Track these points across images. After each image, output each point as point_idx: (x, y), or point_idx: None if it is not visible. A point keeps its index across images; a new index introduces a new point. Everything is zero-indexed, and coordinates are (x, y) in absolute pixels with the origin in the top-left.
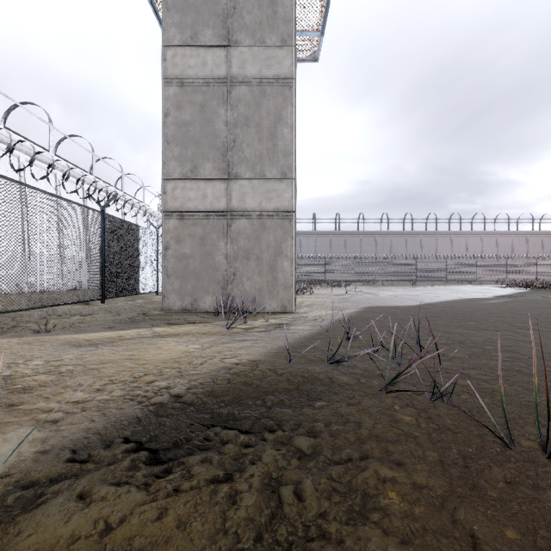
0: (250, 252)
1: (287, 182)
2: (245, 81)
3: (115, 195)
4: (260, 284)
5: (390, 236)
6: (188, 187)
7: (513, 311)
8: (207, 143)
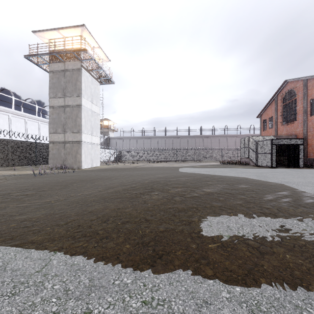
0: (70, 152)
1: (79, 133)
2: (69, 106)
3: (39, 137)
4: (72, 161)
5: (203, 137)
6: (55, 135)
7: (141, 169)
8: (59, 123)
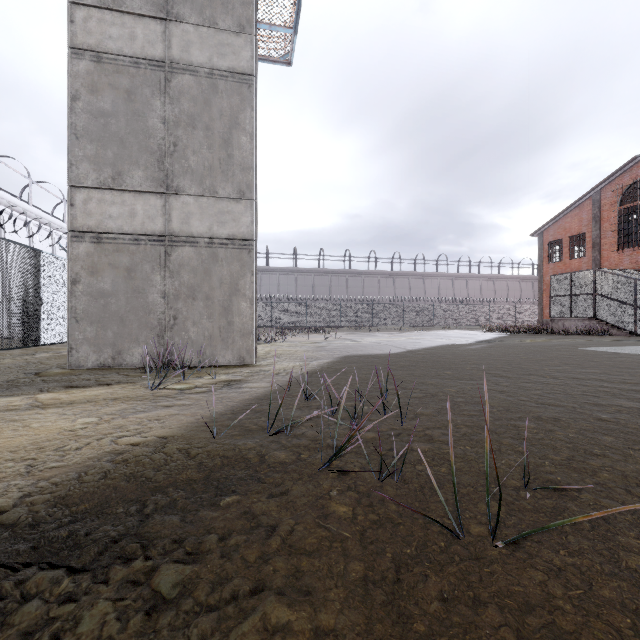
0: (197, 290)
1: (246, 204)
2: (190, 69)
3: None
4: (210, 330)
5: (378, 276)
6: (108, 199)
7: (490, 357)
8: (137, 143)
